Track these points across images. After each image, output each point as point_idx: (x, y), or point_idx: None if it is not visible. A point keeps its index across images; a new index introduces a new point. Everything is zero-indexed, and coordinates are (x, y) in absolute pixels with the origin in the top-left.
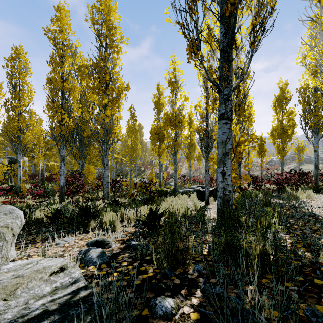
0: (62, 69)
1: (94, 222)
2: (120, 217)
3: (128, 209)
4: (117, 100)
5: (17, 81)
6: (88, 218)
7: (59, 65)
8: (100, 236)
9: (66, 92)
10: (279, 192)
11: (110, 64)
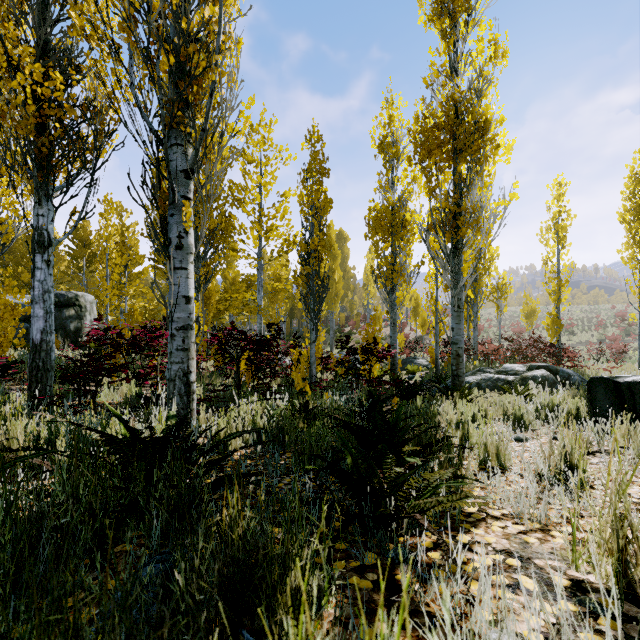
0: None
1: None
2: None
3: None
4: None
5: None
6: None
7: None
8: None
9: None
10: None
11: None
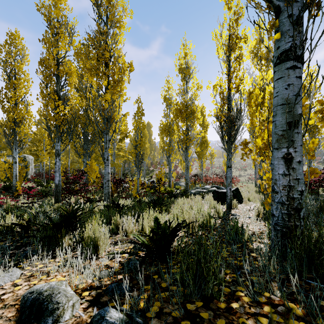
0: (56, 49)
1: (69, 238)
2: (115, 227)
3: (128, 214)
4: (119, 82)
5: (12, 68)
6: (66, 229)
7: (53, 44)
8: (50, 283)
9: (61, 76)
10: (310, 193)
11: (110, 40)
